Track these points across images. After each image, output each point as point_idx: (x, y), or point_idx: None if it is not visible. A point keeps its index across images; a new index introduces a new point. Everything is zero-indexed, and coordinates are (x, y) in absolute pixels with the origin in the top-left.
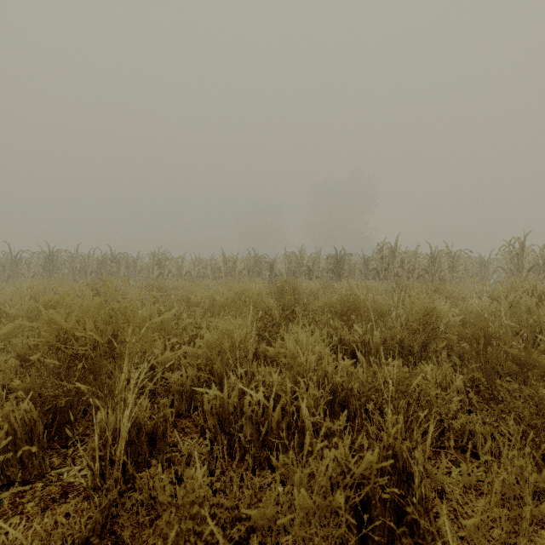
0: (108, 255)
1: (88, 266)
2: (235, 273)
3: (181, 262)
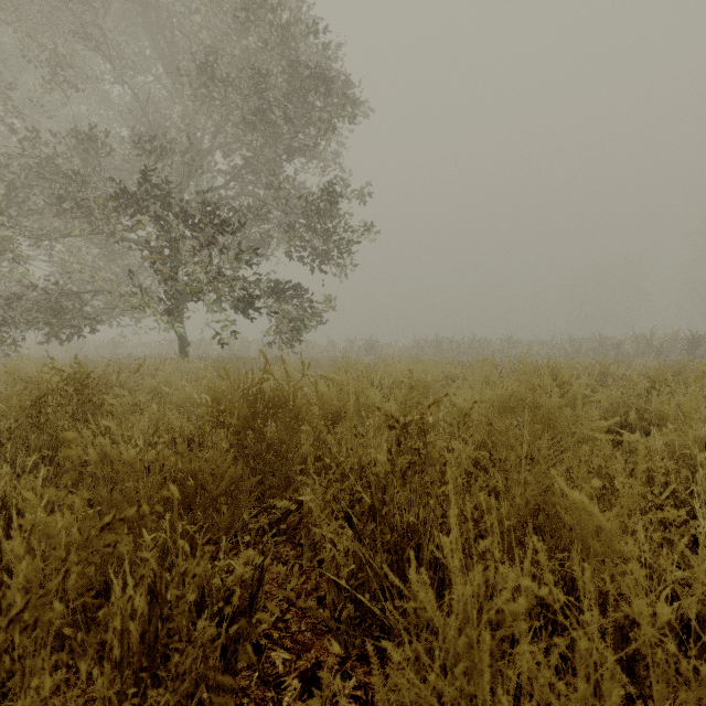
0: (475, 341)
1: (463, 349)
2: (581, 353)
3: (532, 345)
